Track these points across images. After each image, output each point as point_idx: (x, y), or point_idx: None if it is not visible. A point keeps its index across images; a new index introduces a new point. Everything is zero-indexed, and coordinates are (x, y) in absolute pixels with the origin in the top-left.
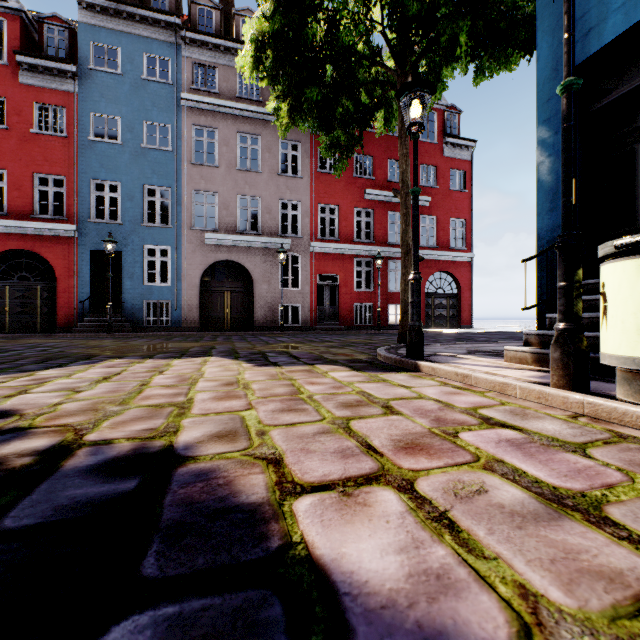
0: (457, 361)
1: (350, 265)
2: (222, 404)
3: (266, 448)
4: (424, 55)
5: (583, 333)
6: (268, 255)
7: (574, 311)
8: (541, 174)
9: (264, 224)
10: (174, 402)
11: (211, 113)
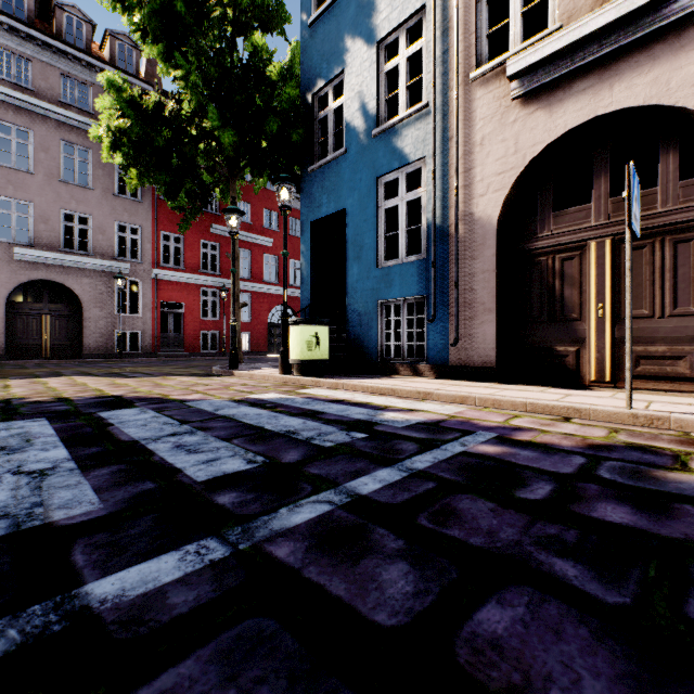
0: (257, 370)
1: (196, 294)
2: (120, 388)
3: (155, 393)
4: (248, 166)
5: (289, 352)
6: (102, 278)
7: (285, 343)
8: (302, 269)
9: (96, 245)
10: (89, 390)
11: (23, 110)
